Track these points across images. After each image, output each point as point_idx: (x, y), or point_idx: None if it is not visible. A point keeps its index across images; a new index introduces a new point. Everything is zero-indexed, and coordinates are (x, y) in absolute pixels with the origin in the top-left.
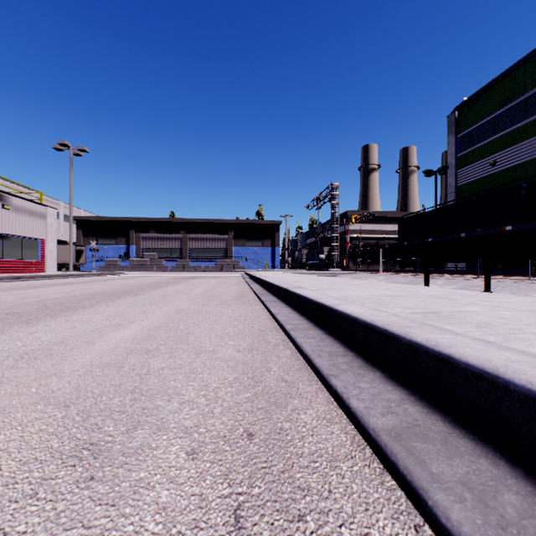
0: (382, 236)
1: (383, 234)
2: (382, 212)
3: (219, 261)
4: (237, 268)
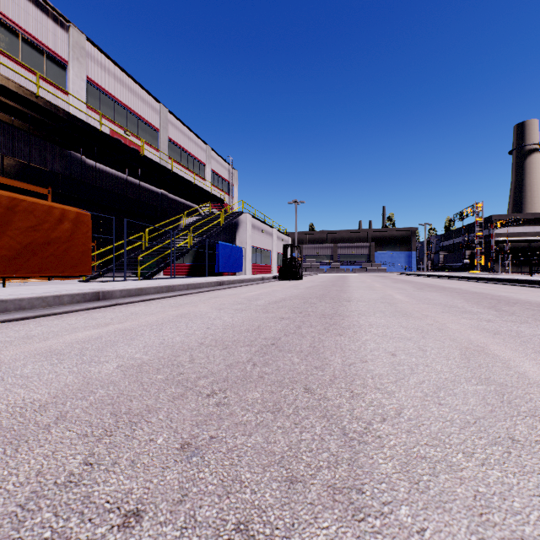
0: (535, 238)
1: (537, 236)
2: (535, 213)
3: (363, 265)
4: (379, 270)
